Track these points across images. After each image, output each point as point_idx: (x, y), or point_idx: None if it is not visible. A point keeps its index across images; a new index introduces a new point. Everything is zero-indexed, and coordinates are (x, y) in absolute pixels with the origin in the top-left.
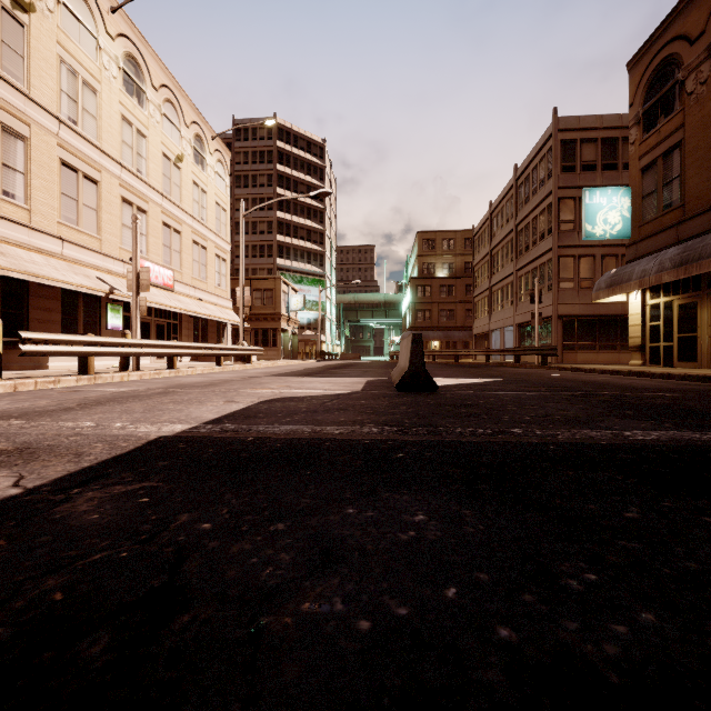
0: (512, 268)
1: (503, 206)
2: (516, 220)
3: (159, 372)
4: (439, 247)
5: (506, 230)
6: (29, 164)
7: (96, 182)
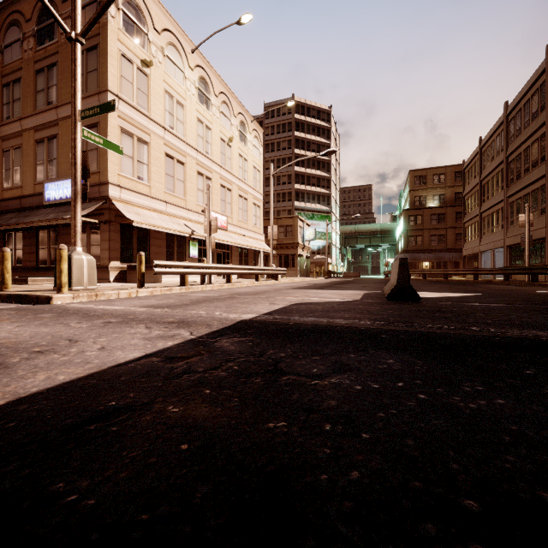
0: (503, 195)
1: (493, 140)
2: (506, 152)
3: (222, 285)
4: (430, 181)
5: (496, 162)
6: (150, 159)
7: (183, 164)
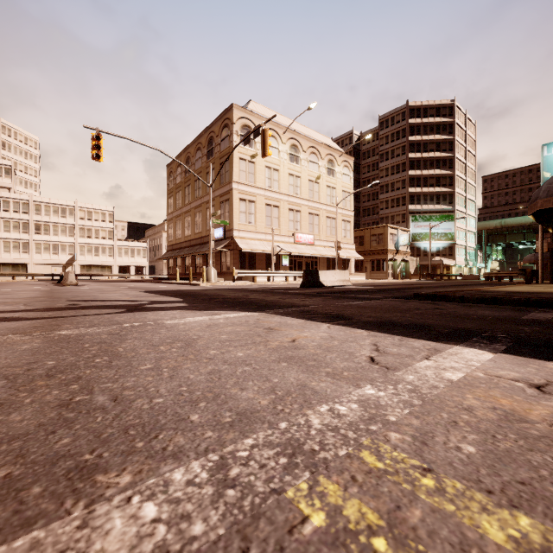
0: None
1: None
2: None
3: (279, 282)
4: None
5: None
6: (256, 210)
7: (278, 207)
